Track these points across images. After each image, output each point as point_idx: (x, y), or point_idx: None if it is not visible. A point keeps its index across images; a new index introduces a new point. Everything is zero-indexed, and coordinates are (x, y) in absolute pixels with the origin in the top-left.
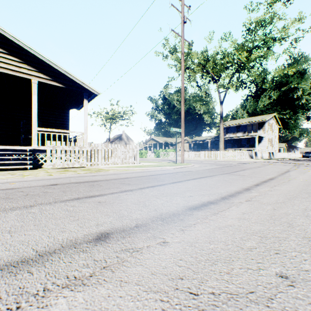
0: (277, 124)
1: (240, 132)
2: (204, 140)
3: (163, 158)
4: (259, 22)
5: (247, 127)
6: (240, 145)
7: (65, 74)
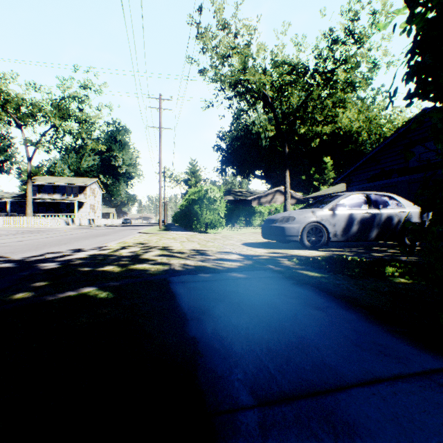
0: (102, 189)
1: (58, 194)
2: (0, 199)
3: None
4: (74, 95)
5: (67, 188)
6: (58, 209)
7: None
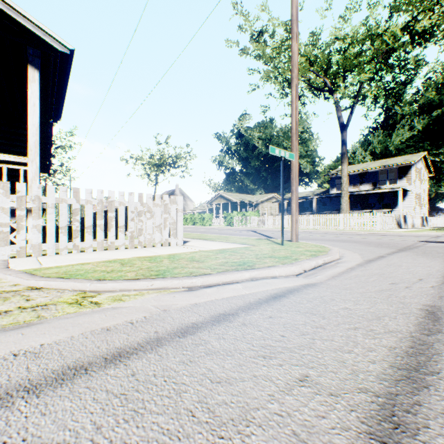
0: (427, 171)
1: (366, 183)
2: (306, 196)
3: (238, 227)
4: None
5: (378, 174)
6: (366, 204)
7: None
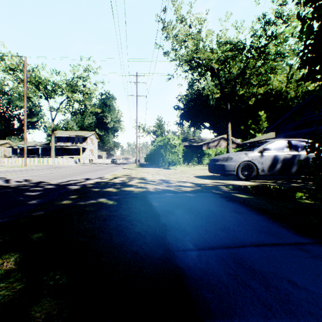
0: (97, 139)
1: (70, 142)
2: (35, 146)
3: None
4: (80, 76)
5: (75, 139)
6: (70, 152)
7: None
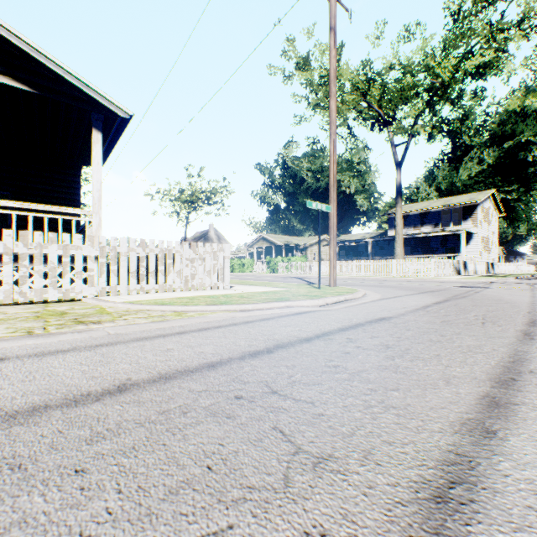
0: (497, 210)
1: (428, 225)
2: (361, 239)
3: (283, 274)
4: None
5: (441, 215)
6: (428, 248)
7: (32, 53)
